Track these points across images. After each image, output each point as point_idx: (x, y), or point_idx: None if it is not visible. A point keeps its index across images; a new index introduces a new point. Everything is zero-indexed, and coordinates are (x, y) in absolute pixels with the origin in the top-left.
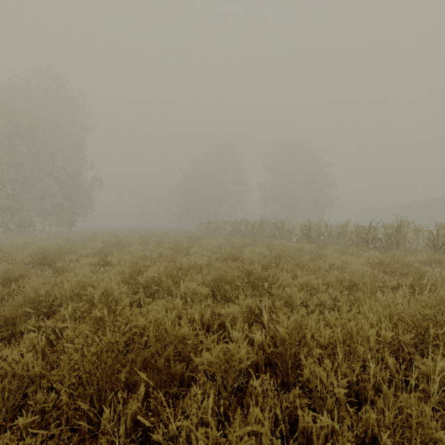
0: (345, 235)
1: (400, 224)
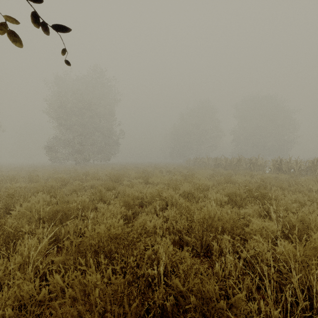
0: (315, 168)
1: None
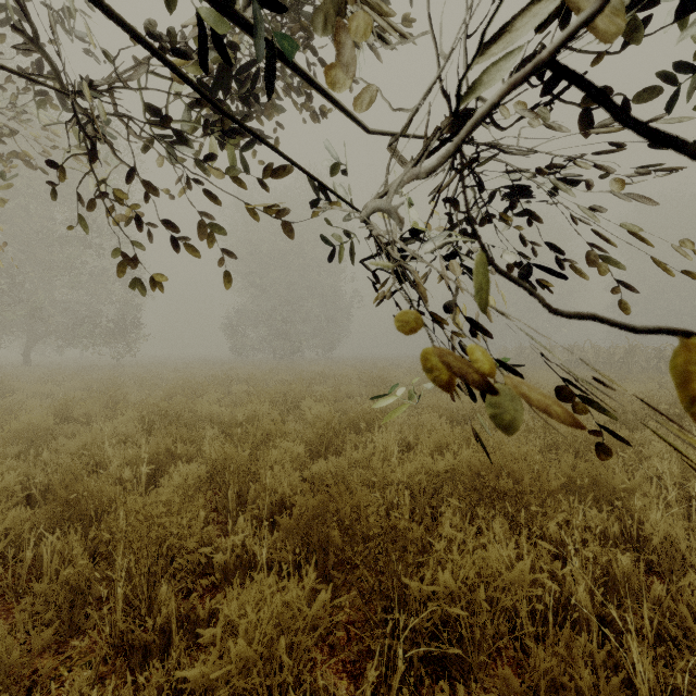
0: None
1: None
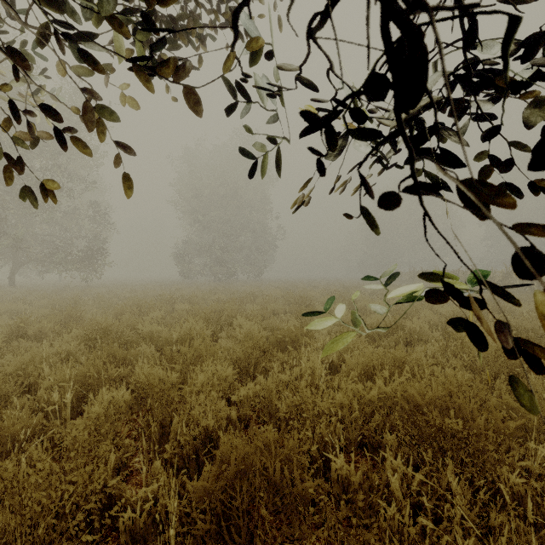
0: None
1: None
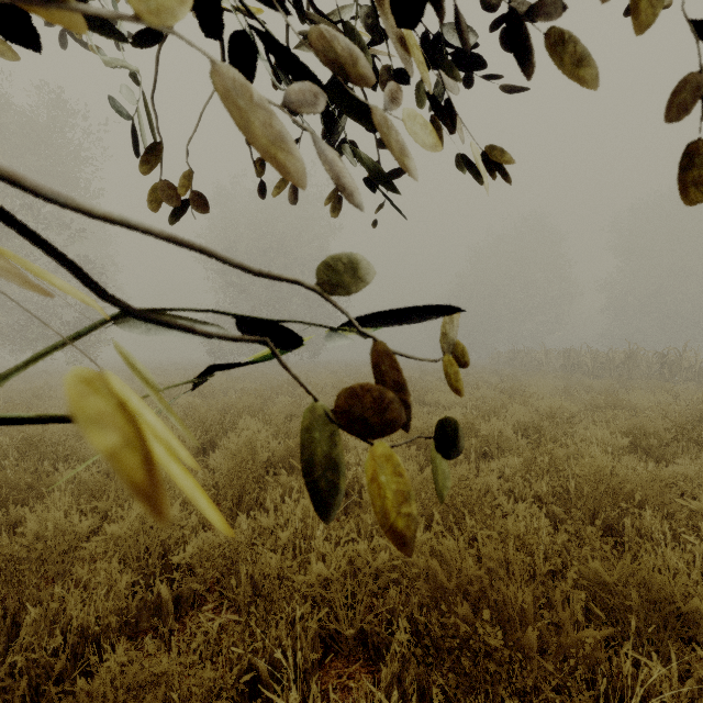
0: None
1: None
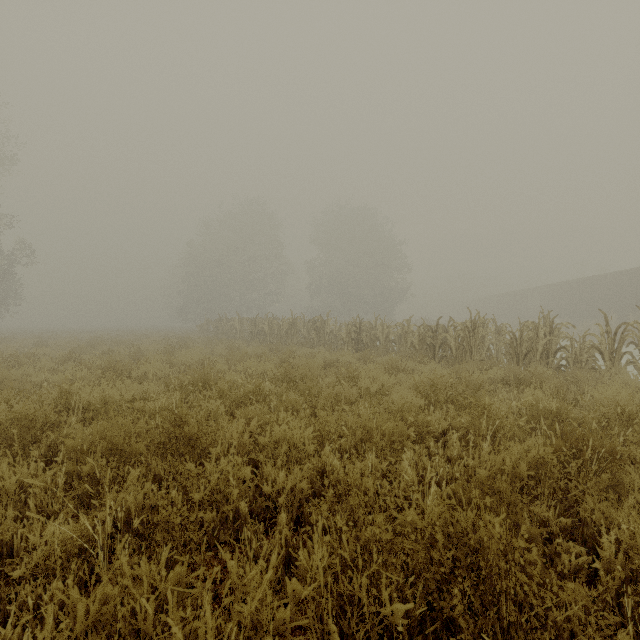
0: (406, 339)
1: (474, 322)
